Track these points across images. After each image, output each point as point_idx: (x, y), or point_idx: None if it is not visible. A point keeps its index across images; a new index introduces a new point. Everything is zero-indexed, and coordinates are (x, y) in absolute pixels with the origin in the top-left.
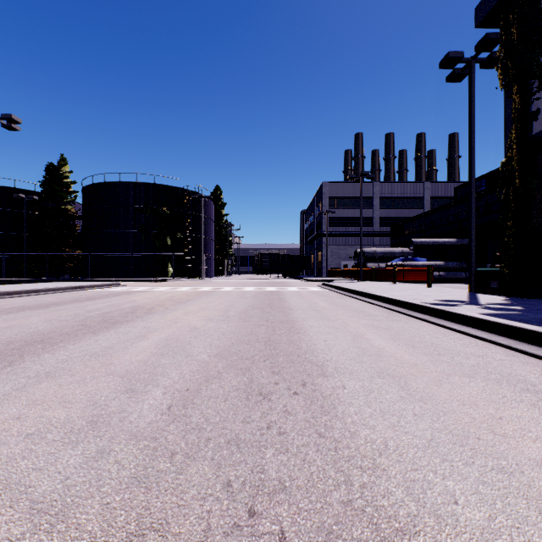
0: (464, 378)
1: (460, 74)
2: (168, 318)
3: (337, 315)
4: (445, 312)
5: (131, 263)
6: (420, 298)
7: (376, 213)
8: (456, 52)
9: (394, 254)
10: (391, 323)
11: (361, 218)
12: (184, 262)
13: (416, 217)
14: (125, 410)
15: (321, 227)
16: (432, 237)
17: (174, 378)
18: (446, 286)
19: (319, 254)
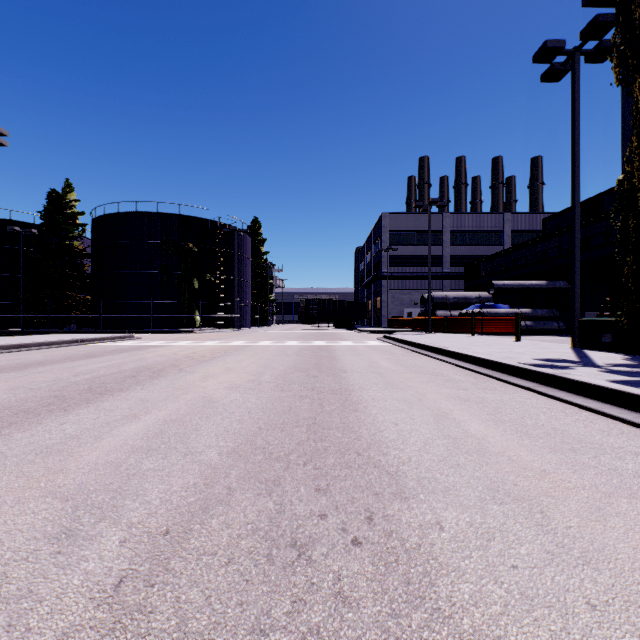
0: (638, 504)
1: (559, 71)
2: (178, 384)
3: (407, 380)
4: (557, 377)
5: (150, 311)
6: (514, 356)
7: (446, 251)
8: (555, 41)
9: (469, 300)
10: (484, 394)
11: (429, 256)
12: (214, 309)
13: (495, 255)
14: (33, 591)
15: (380, 267)
16: (515, 279)
17: (151, 502)
18: (537, 339)
19: (378, 300)
